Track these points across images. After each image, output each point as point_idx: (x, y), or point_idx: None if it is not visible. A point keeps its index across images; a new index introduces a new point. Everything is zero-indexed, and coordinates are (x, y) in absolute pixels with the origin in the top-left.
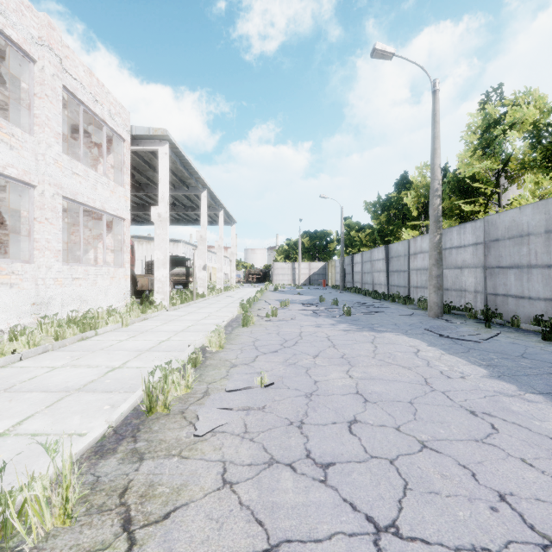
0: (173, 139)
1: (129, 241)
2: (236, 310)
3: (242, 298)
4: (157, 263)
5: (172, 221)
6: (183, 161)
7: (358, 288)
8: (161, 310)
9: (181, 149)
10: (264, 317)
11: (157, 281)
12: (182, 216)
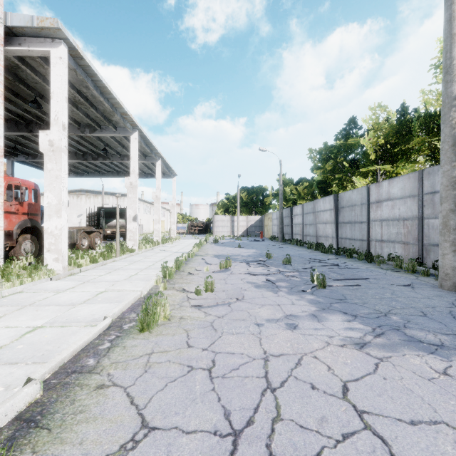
0: (74, 41)
1: (2, 178)
2: (153, 279)
3: (177, 253)
4: (48, 210)
5: (112, 173)
6: (98, 84)
7: (298, 240)
8: (35, 281)
9: (91, 63)
10: (192, 295)
11: (48, 235)
12: (121, 168)
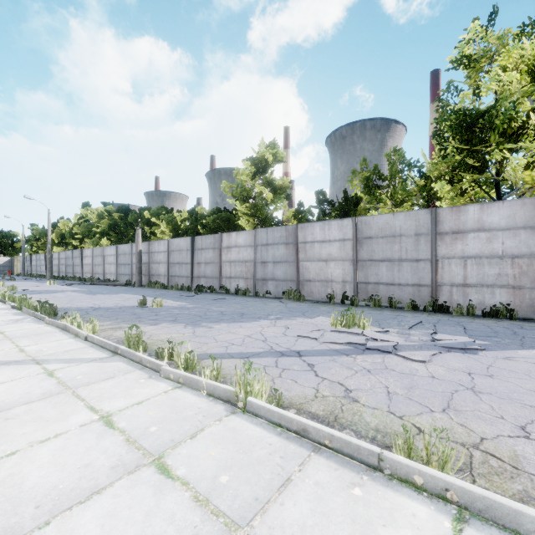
0: None
1: None
2: None
3: None
4: None
5: None
6: None
7: (34, 274)
8: None
9: None
10: None
11: None
12: None
